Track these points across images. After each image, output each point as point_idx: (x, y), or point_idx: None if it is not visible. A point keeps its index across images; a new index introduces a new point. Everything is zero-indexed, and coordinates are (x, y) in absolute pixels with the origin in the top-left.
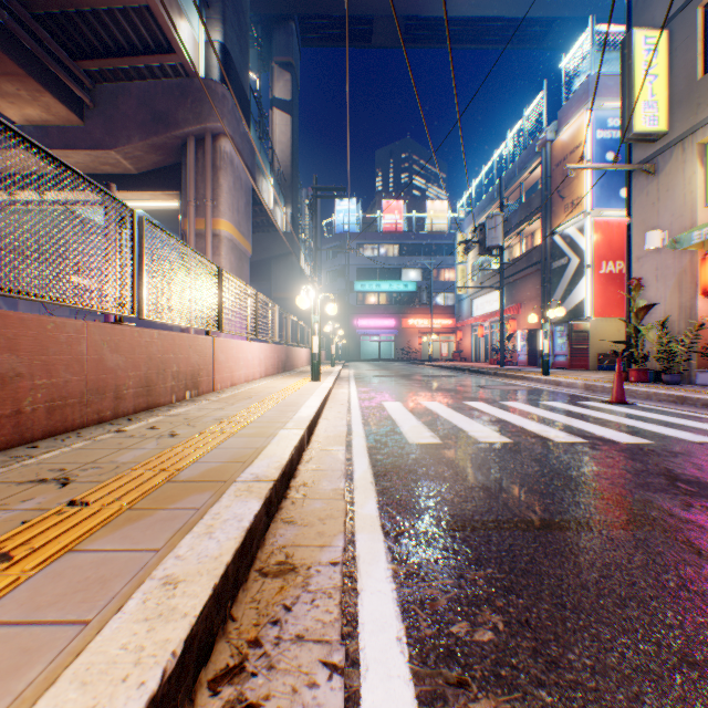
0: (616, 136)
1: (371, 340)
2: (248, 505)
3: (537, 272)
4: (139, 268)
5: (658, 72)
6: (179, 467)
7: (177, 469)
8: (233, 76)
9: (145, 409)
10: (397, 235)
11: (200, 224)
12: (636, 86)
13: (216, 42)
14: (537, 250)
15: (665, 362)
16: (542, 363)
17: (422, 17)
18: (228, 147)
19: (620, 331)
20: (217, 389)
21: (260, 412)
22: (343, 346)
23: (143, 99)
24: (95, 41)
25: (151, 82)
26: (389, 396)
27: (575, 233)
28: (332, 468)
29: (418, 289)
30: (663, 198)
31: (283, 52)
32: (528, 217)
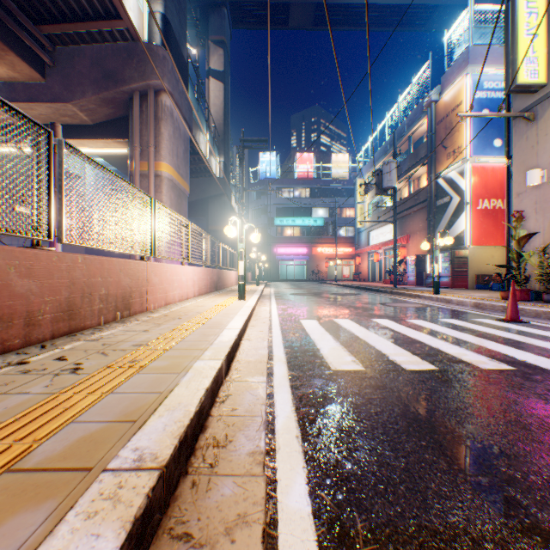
0: (491, 96)
1: (287, 264)
2: (94, 549)
3: (423, 209)
4: (59, 191)
5: (538, 32)
6: (42, 435)
7: (37, 439)
8: (173, 42)
9: (66, 334)
10: (308, 180)
11: (145, 166)
12: (519, 44)
13: (158, 12)
14: (423, 191)
15: (546, 283)
16: (433, 283)
17: (329, 3)
18: (168, 102)
19: (493, 257)
20: (150, 309)
21: (182, 335)
22: (265, 269)
23: (95, 59)
24: (52, 8)
25: (102, 45)
26: (306, 314)
27: (456, 176)
28: (250, 412)
29: (325, 223)
30: (542, 141)
31: (217, 32)
32: (415, 164)
